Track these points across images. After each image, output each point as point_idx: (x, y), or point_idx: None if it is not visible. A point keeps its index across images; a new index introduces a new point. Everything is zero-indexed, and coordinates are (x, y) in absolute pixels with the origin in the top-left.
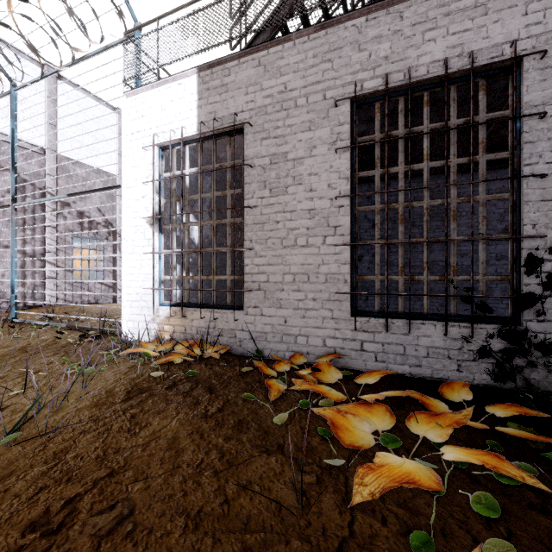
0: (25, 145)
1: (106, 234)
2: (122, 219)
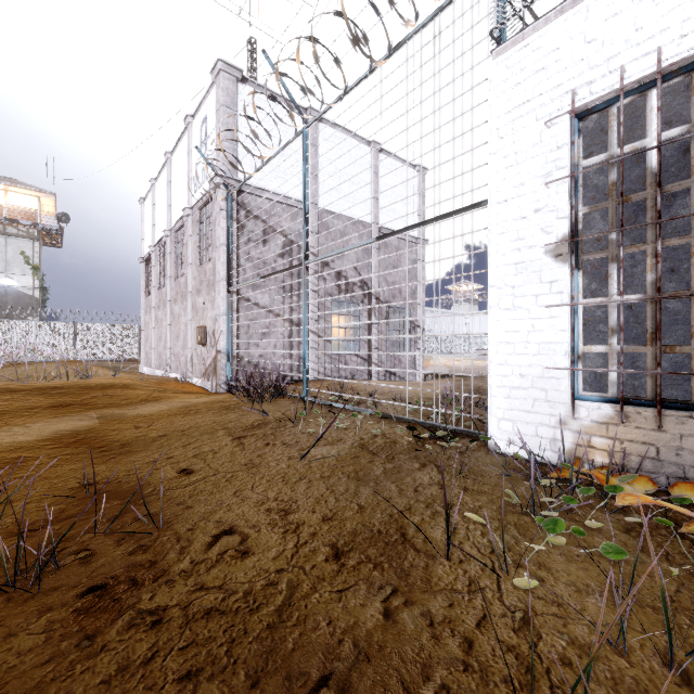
0: (292, 202)
1: (361, 296)
2: (489, 255)
